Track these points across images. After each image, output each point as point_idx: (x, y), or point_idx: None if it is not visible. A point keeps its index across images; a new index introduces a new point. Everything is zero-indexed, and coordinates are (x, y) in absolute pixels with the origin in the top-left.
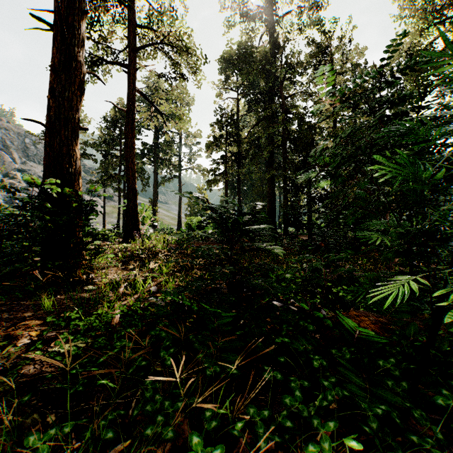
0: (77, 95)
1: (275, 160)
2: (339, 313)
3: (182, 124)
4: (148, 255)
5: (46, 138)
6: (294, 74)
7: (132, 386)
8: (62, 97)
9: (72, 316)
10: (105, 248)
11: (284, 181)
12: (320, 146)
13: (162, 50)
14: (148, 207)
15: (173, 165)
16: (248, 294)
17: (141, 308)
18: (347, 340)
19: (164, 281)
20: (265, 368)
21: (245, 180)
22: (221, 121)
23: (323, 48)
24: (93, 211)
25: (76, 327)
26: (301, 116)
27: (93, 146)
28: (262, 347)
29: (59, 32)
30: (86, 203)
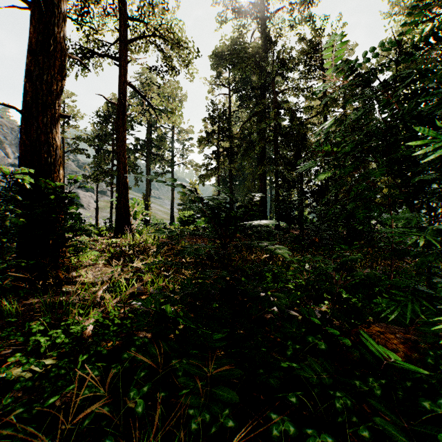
0: (57, 80)
1: (266, 155)
2: (364, 333)
3: (174, 118)
4: (137, 251)
5: (22, 125)
6: (285, 70)
7: (93, 436)
8: (40, 80)
9: (33, 329)
10: (94, 243)
11: (276, 176)
12: (327, 129)
13: (154, 44)
14: (140, 202)
15: (166, 161)
16: (244, 300)
17: (121, 315)
18: (373, 366)
19: (151, 281)
20: (272, 417)
21: (237, 175)
22: (213, 116)
23: (314, 44)
24: (73, 204)
25: (37, 343)
26: (293, 111)
27: (86, 141)
28: (265, 376)
29: (36, 11)
30: (64, 195)
